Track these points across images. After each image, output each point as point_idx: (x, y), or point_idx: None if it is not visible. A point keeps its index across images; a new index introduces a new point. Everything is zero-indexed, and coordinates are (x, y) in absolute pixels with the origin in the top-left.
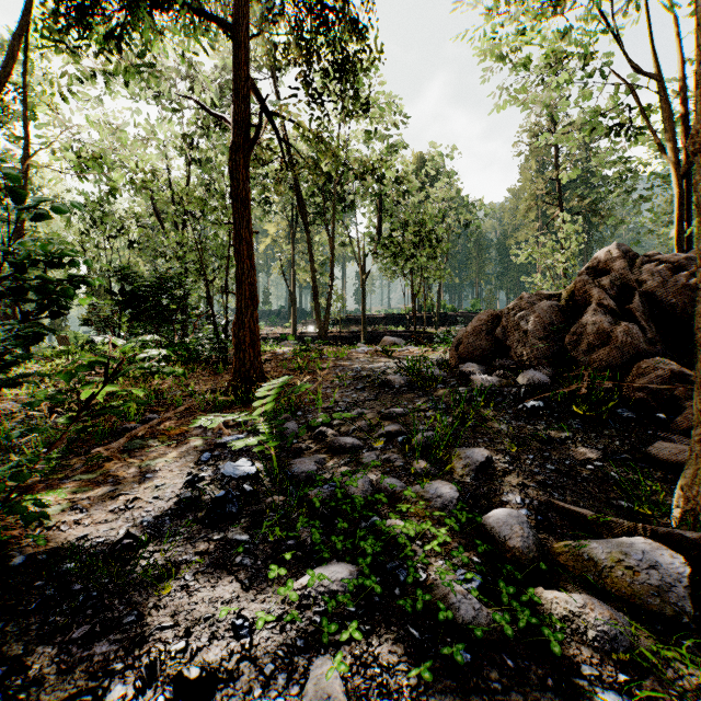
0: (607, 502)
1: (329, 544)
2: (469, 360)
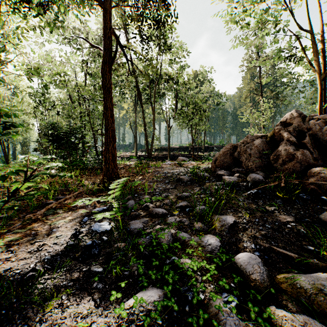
0: (301, 247)
1: (147, 276)
2: (221, 168)
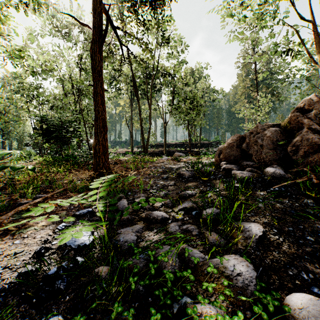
0: None
1: None
2: (226, 162)
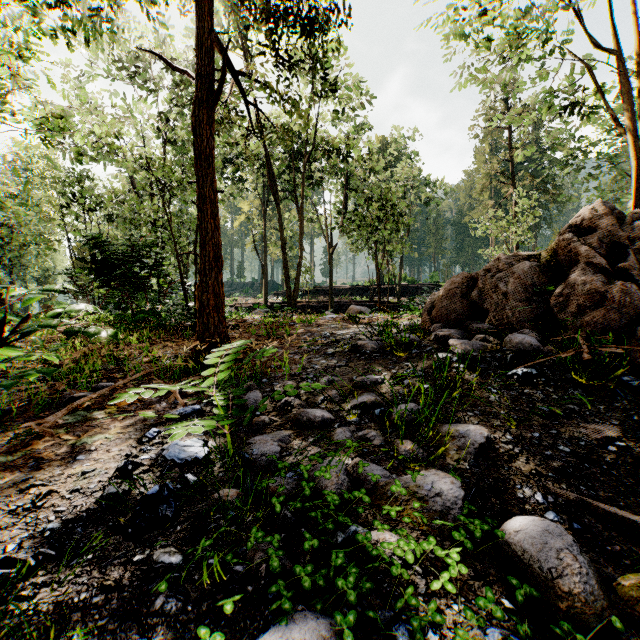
0: None
1: (291, 579)
2: (443, 325)
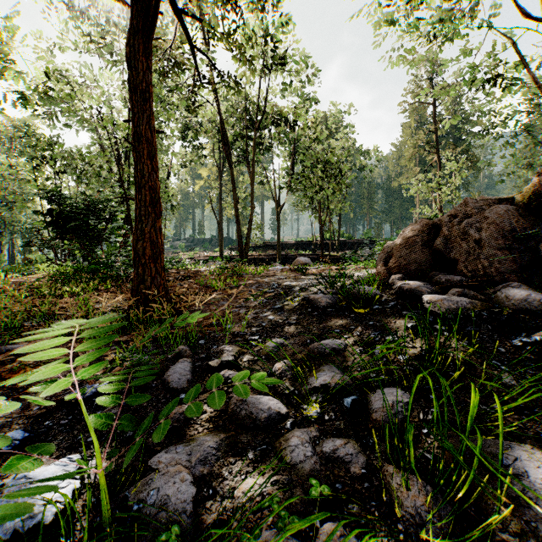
0: None
1: None
2: (402, 276)
